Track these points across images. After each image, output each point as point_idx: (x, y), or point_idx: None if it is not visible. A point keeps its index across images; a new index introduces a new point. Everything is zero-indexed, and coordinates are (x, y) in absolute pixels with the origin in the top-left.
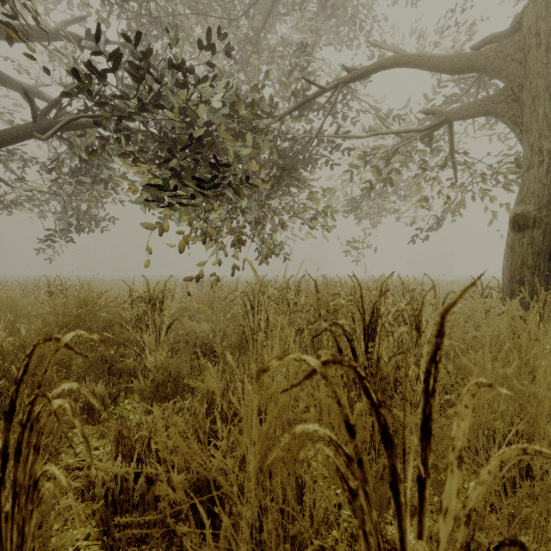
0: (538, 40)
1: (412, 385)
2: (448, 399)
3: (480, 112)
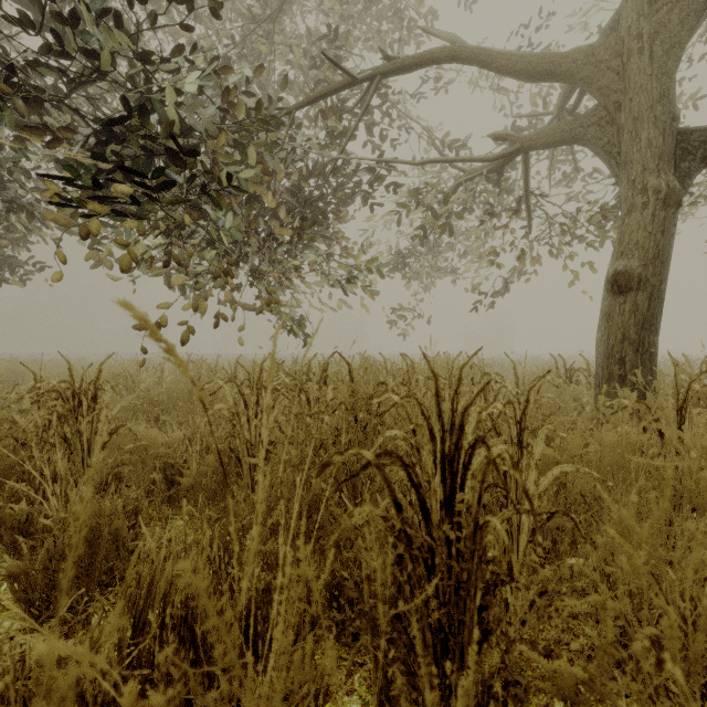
0: (640, 44)
1: (513, 540)
2: (559, 551)
3: (565, 138)
